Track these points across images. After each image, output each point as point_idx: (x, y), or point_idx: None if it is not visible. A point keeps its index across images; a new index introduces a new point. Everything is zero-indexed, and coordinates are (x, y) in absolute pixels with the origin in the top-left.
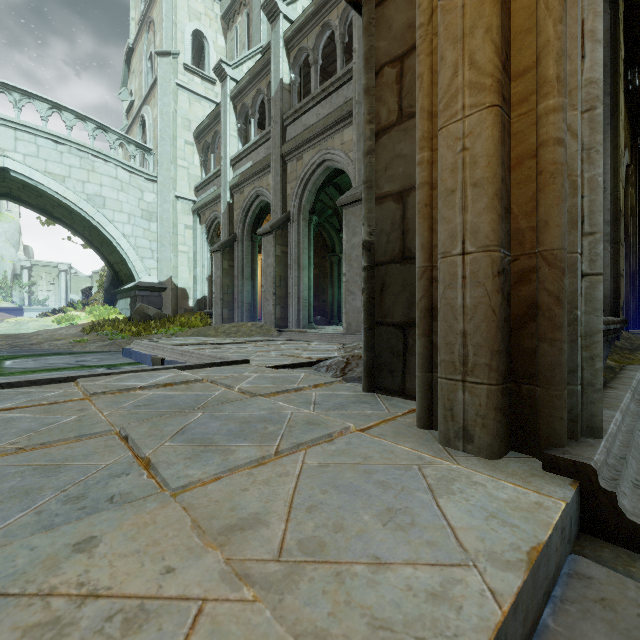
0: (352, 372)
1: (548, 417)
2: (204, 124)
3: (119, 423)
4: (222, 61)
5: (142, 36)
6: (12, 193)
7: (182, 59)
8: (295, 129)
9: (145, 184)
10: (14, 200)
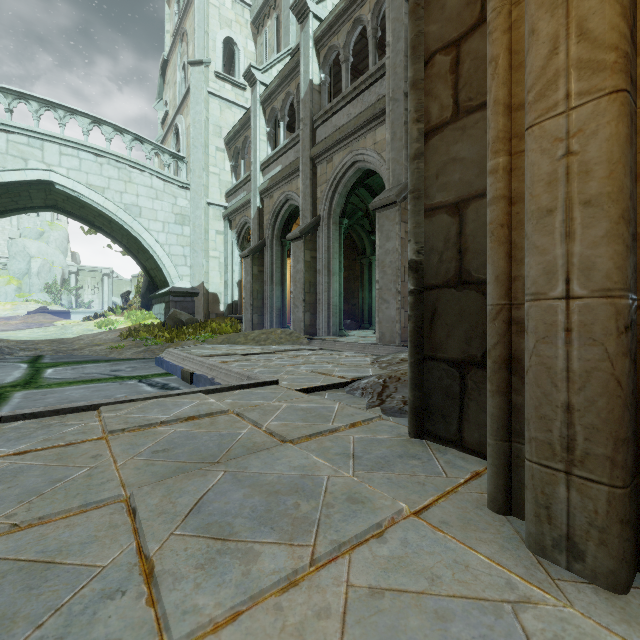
0: (391, 399)
1: None
2: (234, 130)
3: (131, 481)
4: (252, 66)
5: (176, 47)
6: (58, 205)
7: (213, 67)
8: (325, 130)
9: (178, 192)
10: (60, 211)
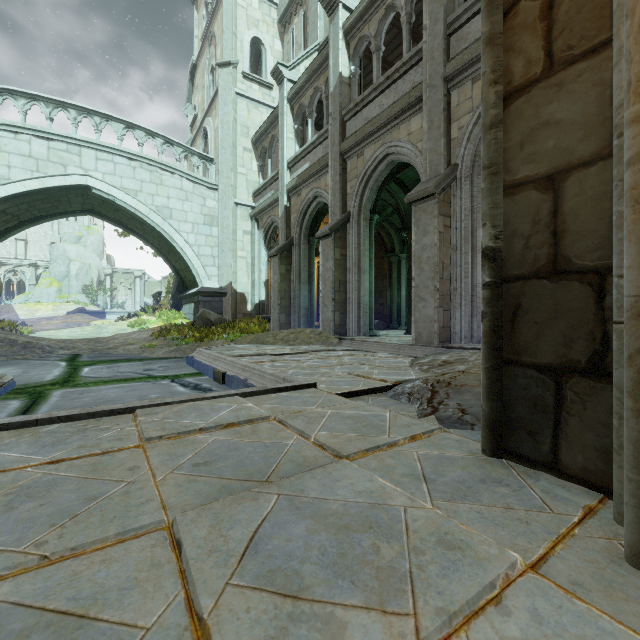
0: (445, 407)
1: None
2: (262, 129)
3: (173, 502)
4: (279, 63)
5: (204, 51)
6: (94, 209)
7: (241, 68)
8: (355, 124)
9: (207, 193)
10: (96, 215)
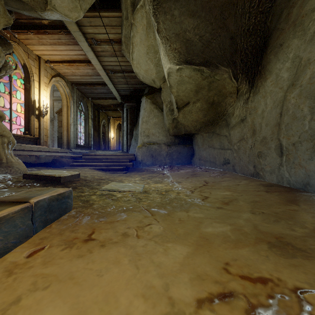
0: None
1: (70, 147)
2: None
3: None
4: None
5: None
6: None
7: None
8: None
9: None
10: None
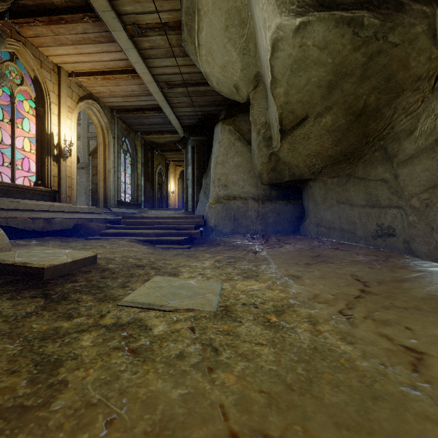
0: None
1: (108, 205)
2: None
3: None
4: None
5: None
6: None
7: None
8: None
9: None
10: None
